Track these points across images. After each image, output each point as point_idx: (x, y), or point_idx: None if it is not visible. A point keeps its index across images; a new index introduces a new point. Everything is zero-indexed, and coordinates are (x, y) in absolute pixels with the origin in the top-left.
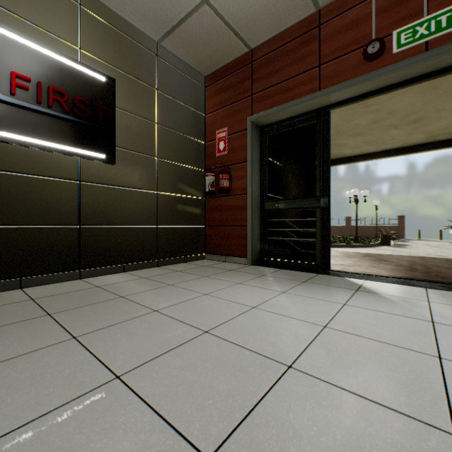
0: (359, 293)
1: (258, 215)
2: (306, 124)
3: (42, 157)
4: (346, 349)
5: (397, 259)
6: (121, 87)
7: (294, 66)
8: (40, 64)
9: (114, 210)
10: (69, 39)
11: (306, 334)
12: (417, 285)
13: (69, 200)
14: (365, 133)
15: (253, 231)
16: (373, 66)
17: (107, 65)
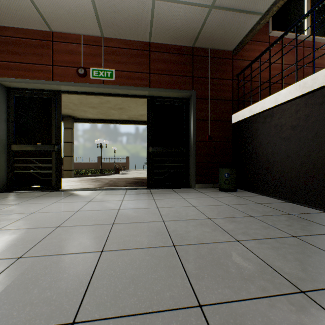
0: (68, 197)
1: (6, 154)
2: (46, 97)
3: None
4: (37, 218)
5: (106, 180)
6: None
7: (36, 57)
8: None
9: None
10: None
11: (18, 218)
12: (100, 190)
13: None
14: (98, 107)
15: (0, 166)
16: (82, 80)
17: None
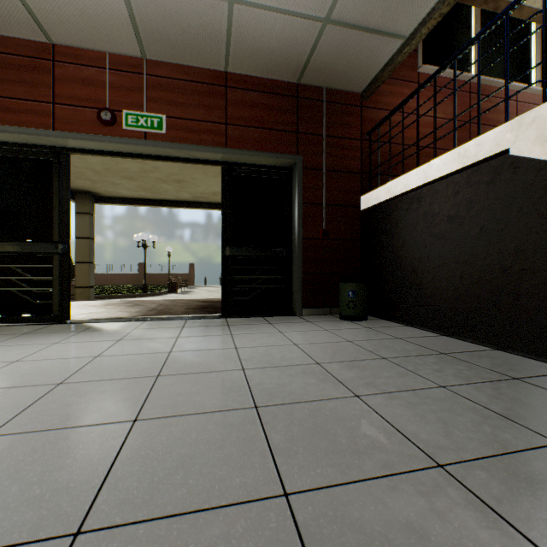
0: (82, 333)
1: None
2: (42, 158)
3: None
4: (23, 369)
5: (152, 303)
6: None
7: (22, 87)
8: None
9: None
10: None
11: None
12: (141, 320)
13: None
14: (138, 179)
15: None
16: (108, 132)
17: None
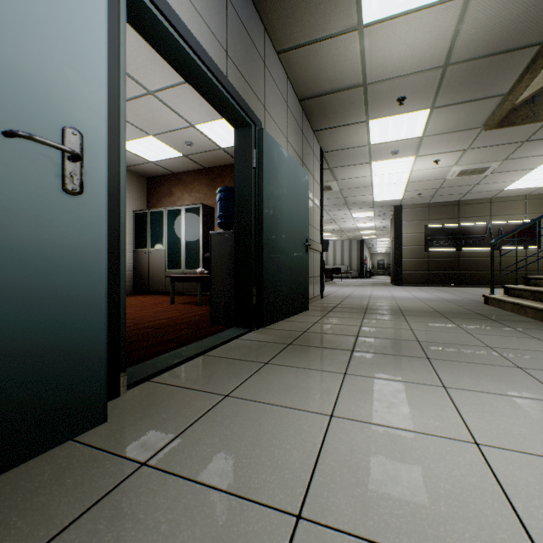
0: None
1: None
2: None
3: (513, 252)
4: None
5: None
6: (542, 219)
7: None
8: (513, 226)
9: (539, 265)
10: (522, 213)
11: None
12: None
13: (522, 263)
14: None
15: None
16: None
17: (536, 214)
